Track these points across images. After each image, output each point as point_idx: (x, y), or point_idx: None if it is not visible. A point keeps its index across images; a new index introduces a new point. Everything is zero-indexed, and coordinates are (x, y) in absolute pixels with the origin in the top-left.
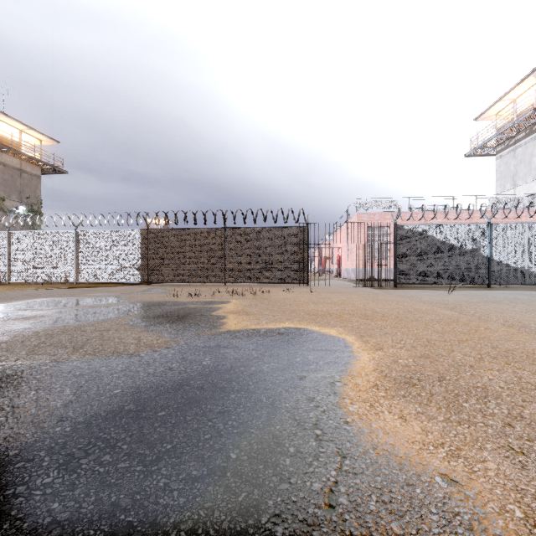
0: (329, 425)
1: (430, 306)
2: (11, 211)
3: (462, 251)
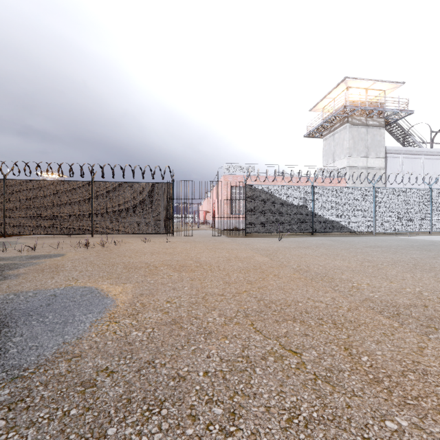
0: None
1: (253, 253)
2: None
3: (294, 207)
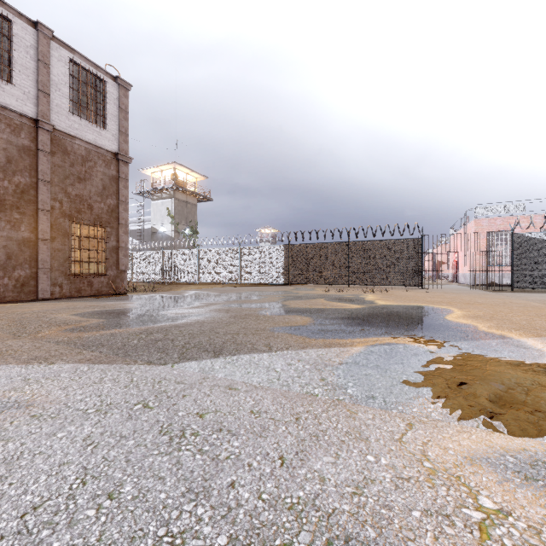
0: (440, 319)
1: (528, 302)
2: (182, 232)
3: None
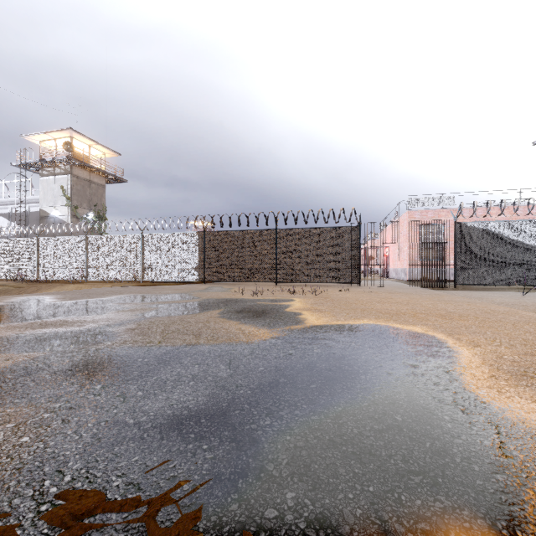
0: (468, 403)
1: (508, 308)
2: (82, 218)
3: (535, 250)
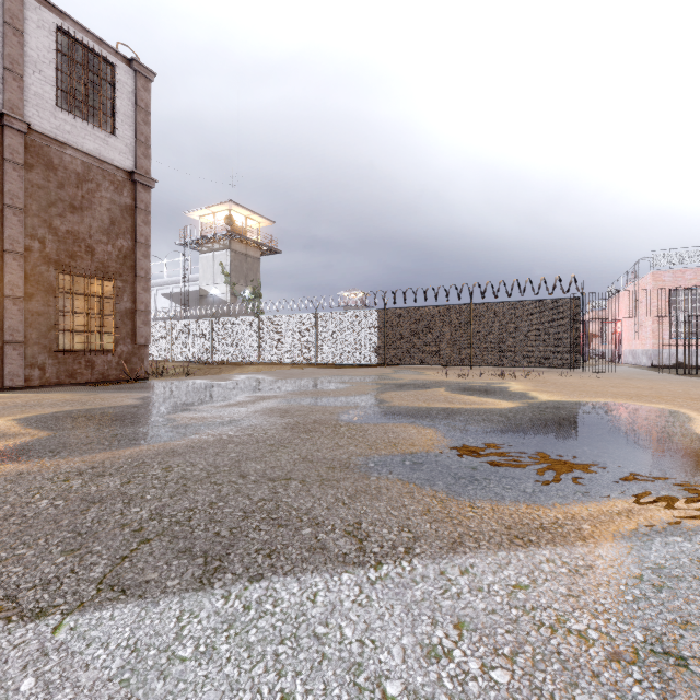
0: (695, 437)
1: None
2: (240, 295)
3: None
